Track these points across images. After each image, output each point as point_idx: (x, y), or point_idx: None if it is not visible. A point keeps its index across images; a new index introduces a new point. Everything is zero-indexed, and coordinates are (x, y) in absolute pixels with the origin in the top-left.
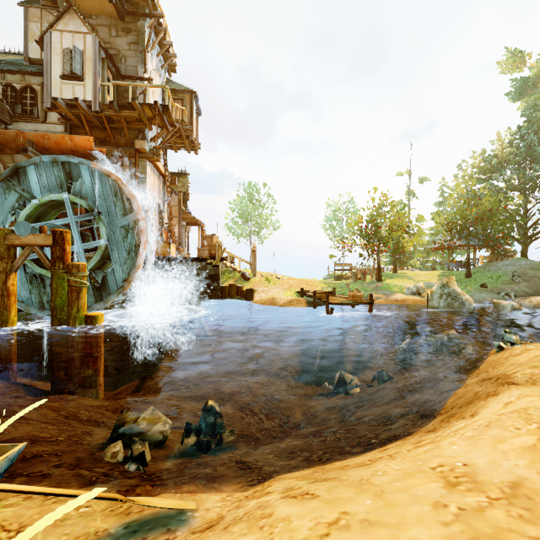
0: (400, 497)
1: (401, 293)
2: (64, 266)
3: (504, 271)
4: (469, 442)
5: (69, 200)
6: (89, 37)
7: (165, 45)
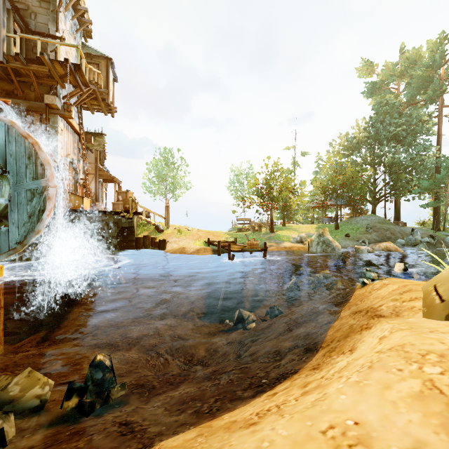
0: None
1: (288, 241)
2: None
3: (361, 224)
4: (356, 390)
5: None
6: None
7: (80, 9)
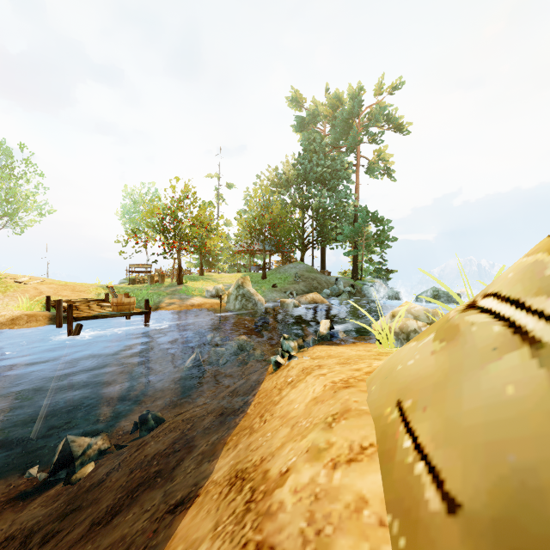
0: None
1: (200, 296)
2: None
3: (290, 273)
4: None
5: None
6: None
7: None
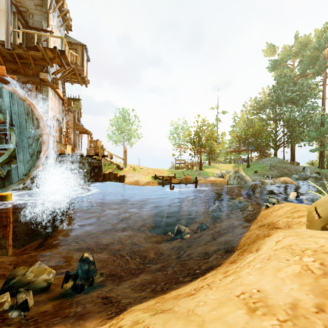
0: (216, 326)
1: (213, 176)
2: None
3: (266, 164)
4: (259, 272)
5: None
6: None
7: (63, 11)
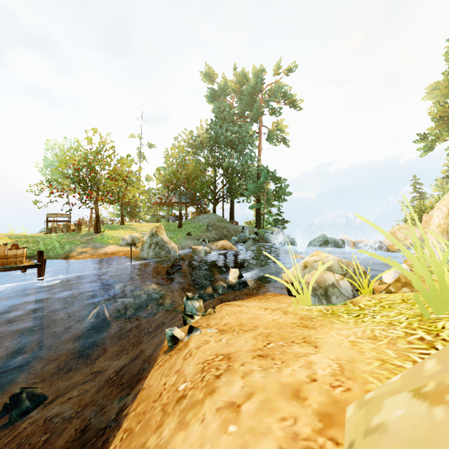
0: None
1: (115, 244)
2: None
3: (203, 222)
4: None
5: None
6: None
7: None
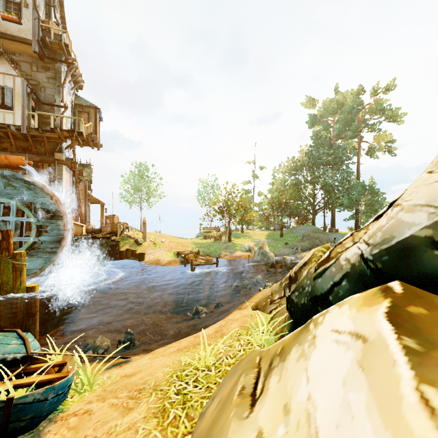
0: (184, 342)
1: (240, 250)
2: (9, 254)
3: (300, 233)
4: (208, 329)
5: (6, 202)
6: (18, 78)
7: (76, 75)
